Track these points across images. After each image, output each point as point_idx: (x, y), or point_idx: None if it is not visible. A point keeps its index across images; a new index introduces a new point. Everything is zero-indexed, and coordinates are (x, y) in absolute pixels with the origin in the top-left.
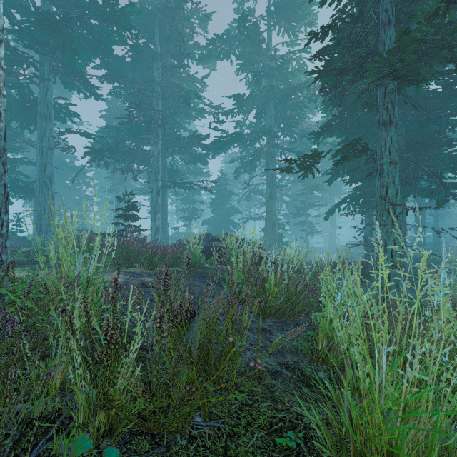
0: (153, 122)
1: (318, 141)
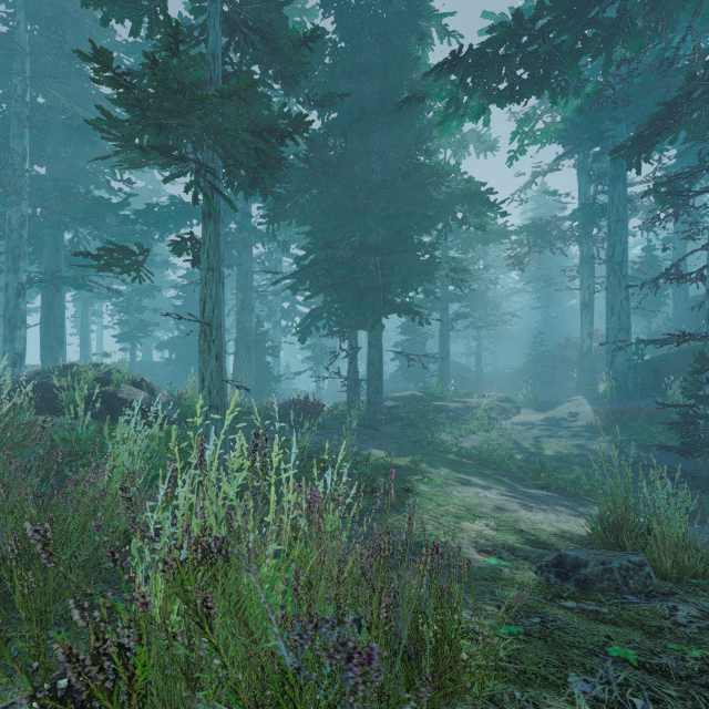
0: (11, 165)
1: (273, 228)
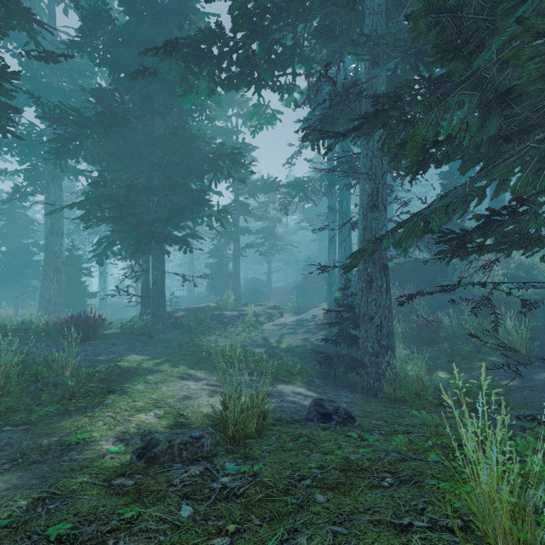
0: None
1: (60, 164)
